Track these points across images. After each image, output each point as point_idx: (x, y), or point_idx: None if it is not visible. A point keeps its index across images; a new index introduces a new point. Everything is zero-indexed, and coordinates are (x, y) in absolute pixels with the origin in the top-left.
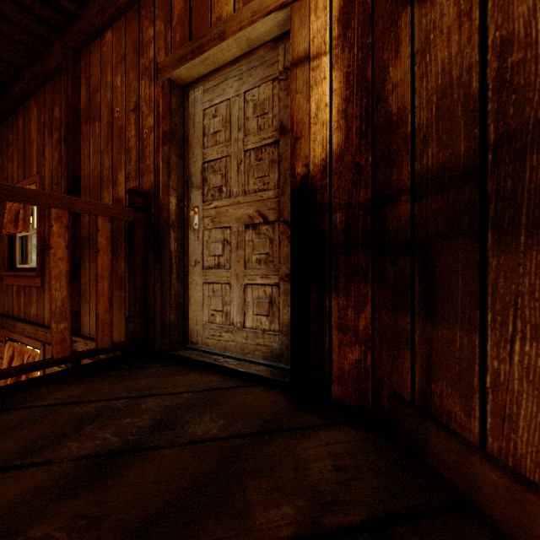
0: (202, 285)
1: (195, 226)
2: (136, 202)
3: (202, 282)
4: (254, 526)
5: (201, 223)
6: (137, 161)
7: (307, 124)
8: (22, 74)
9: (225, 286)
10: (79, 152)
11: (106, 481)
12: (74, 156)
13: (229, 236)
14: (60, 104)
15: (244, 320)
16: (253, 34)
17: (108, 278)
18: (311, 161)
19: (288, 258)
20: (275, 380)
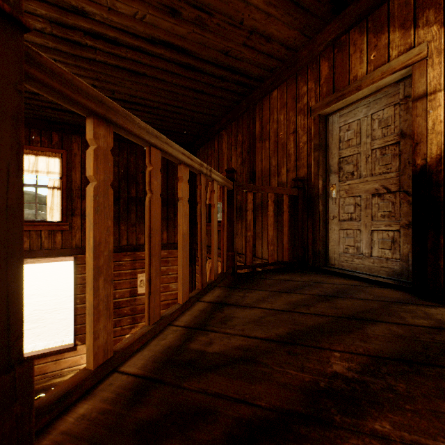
0: (338, 230)
1: (333, 196)
2: (298, 185)
3: (338, 228)
4: (408, 321)
5: (337, 194)
6: (294, 161)
7: (425, 134)
8: (220, 120)
9: (356, 231)
10: (255, 158)
11: (331, 301)
12: (253, 161)
13: (359, 201)
14: (242, 132)
15: (371, 251)
16: (381, 83)
17: (287, 225)
18: (428, 156)
19: (406, 214)
20: (399, 285)
